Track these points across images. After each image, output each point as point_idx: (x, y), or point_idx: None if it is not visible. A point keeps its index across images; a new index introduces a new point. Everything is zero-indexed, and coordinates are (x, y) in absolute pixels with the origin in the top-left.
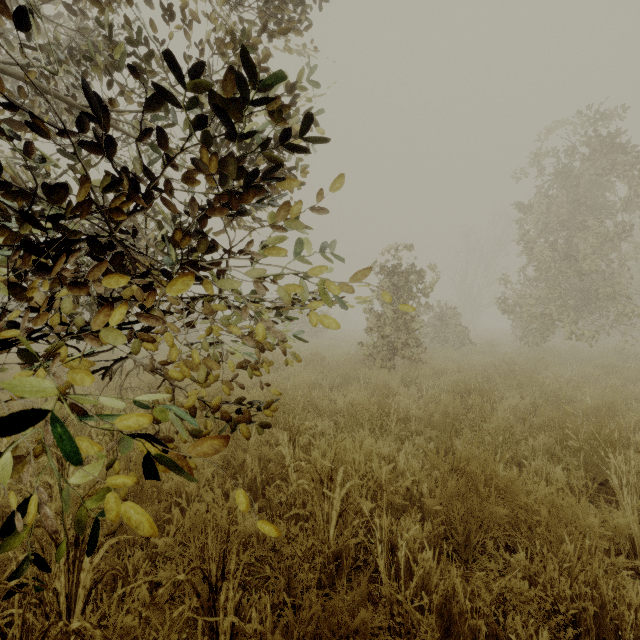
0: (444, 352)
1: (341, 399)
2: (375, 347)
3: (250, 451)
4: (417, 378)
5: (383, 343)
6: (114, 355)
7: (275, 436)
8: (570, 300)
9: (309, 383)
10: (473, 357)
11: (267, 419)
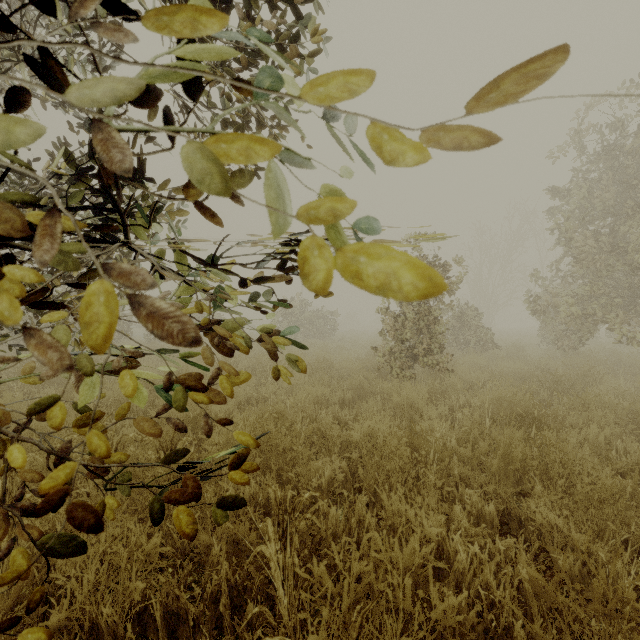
0: (469, 358)
1: (356, 429)
2: (391, 353)
3: (218, 532)
4: (445, 392)
5: (401, 348)
6: (99, 360)
7: (264, 490)
8: (617, 298)
9: (314, 399)
10: (502, 363)
11: (255, 461)
